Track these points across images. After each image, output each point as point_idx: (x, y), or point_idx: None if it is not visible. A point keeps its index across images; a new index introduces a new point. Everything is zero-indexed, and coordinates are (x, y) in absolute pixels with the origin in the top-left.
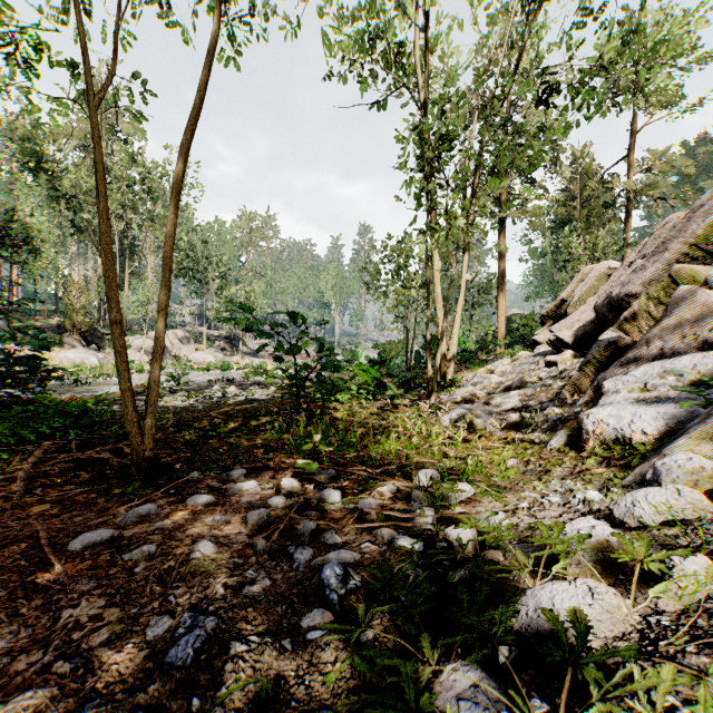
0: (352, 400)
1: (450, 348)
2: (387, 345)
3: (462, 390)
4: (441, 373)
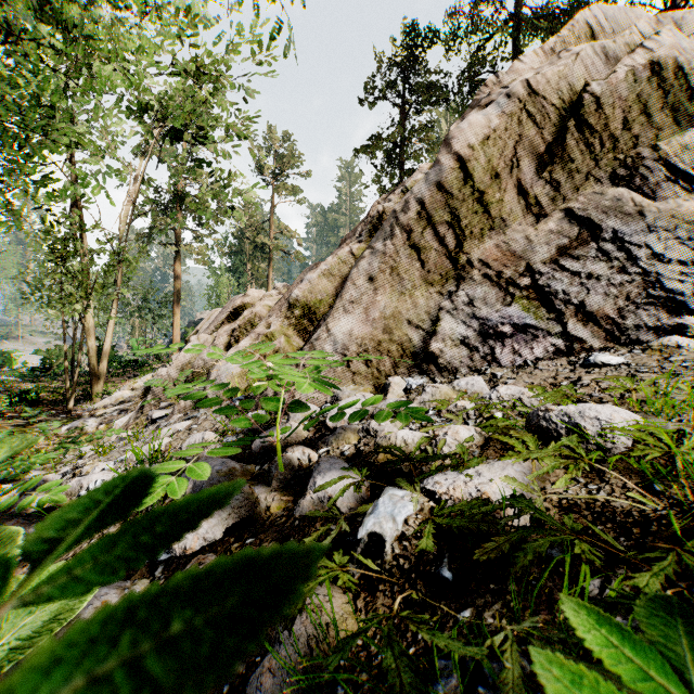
0: None
1: (100, 369)
2: (54, 352)
3: (101, 403)
4: (92, 389)
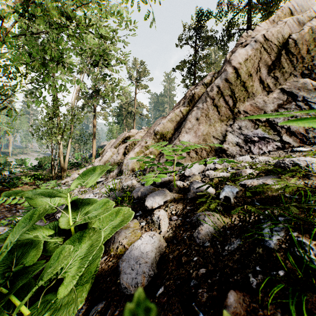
0: (23, 186)
1: (65, 165)
2: (43, 159)
3: (66, 179)
4: (61, 174)
